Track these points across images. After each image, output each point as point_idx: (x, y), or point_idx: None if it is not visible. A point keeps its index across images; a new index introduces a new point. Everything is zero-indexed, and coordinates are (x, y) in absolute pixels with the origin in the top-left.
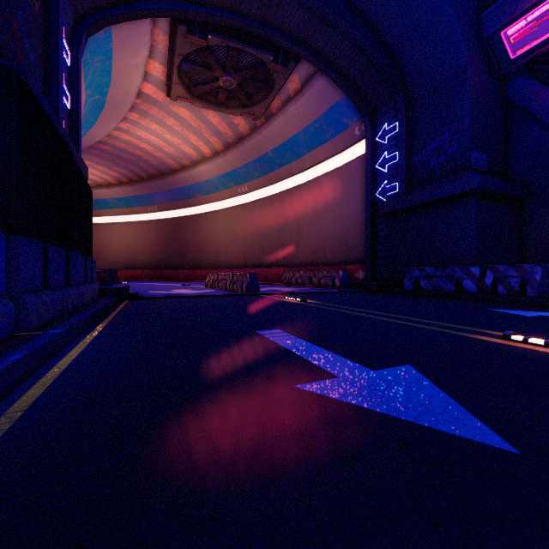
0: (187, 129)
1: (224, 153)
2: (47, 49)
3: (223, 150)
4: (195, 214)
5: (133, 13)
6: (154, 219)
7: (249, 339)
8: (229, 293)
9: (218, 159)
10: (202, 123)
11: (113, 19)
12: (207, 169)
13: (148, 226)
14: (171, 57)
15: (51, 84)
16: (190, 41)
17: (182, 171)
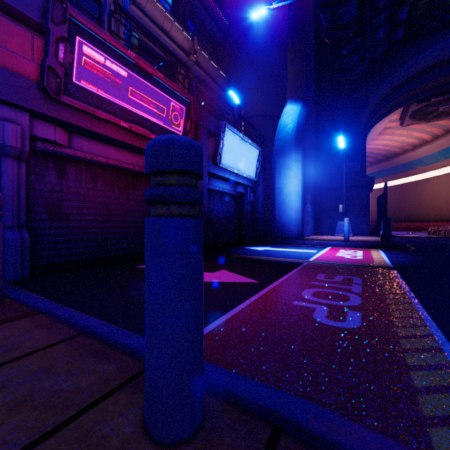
0: (411, 131)
1: (444, 136)
2: (362, 153)
3: (443, 134)
4: (415, 181)
5: (388, 114)
6: (379, 187)
7: (447, 244)
8: (445, 237)
9: (438, 141)
10: (423, 125)
11: (379, 121)
12: (427, 148)
13: (375, 193)
14: (404, 112)
15: (363, 164)
16: (418, 105)
17: (404, 154)
